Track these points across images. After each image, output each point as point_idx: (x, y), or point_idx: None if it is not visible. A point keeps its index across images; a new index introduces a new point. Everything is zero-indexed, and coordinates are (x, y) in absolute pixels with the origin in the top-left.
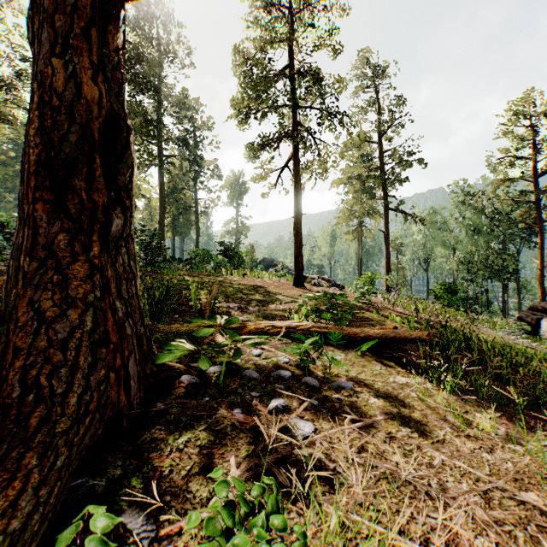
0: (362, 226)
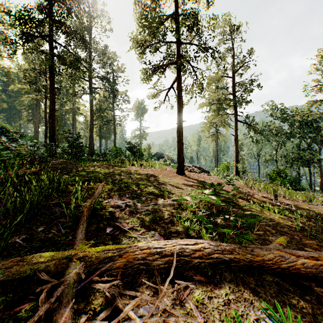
0: (218, 132)
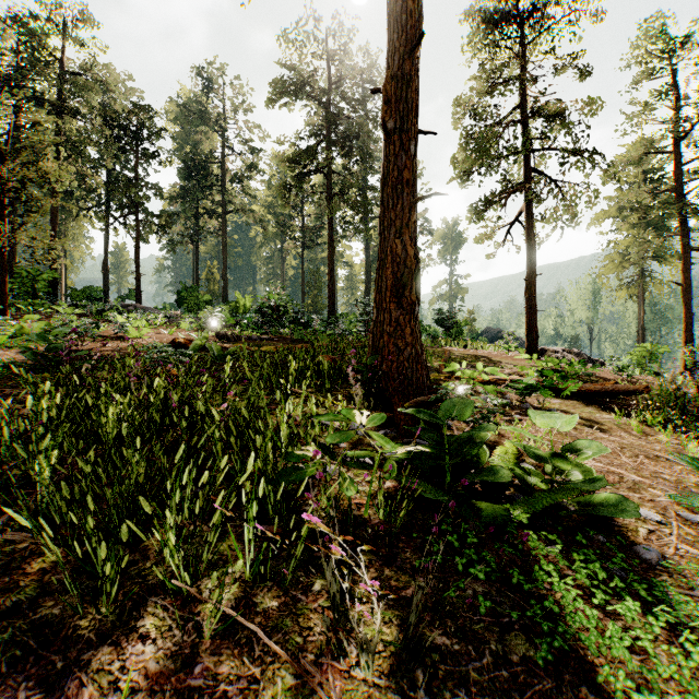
0: (645, 276)
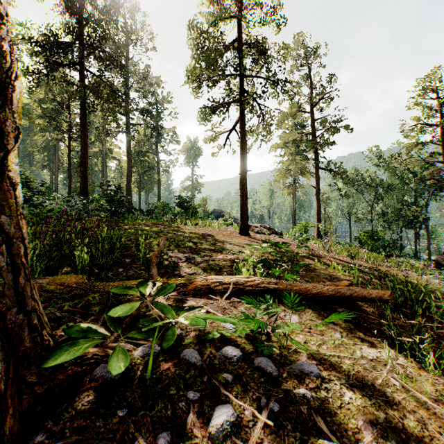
0: (296, 182)
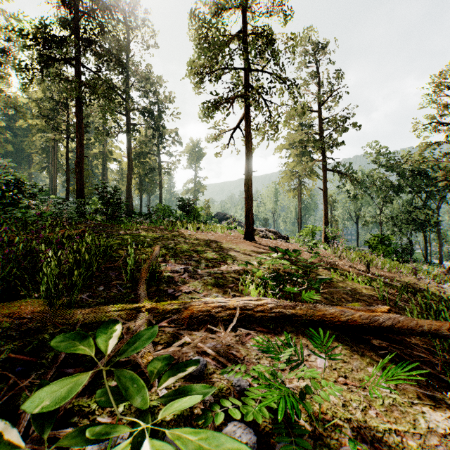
0: (302, 185)
